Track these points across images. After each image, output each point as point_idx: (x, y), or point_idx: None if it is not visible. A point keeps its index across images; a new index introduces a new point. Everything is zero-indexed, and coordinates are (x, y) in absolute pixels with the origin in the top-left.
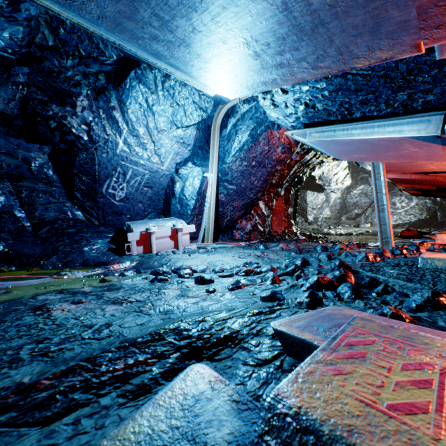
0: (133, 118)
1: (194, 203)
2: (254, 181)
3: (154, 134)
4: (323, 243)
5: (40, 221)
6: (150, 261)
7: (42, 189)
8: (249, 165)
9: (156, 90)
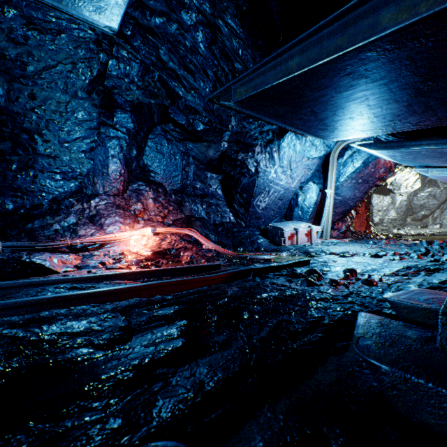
0: (284, 156)
1: (311, 211)
2: (356, 193)
3: (293, 164)
4: (413, 241)
5: (213, 223)
6: (308, 249)
7: (215, 203)
8: (356, 182)
9: (301, 138)
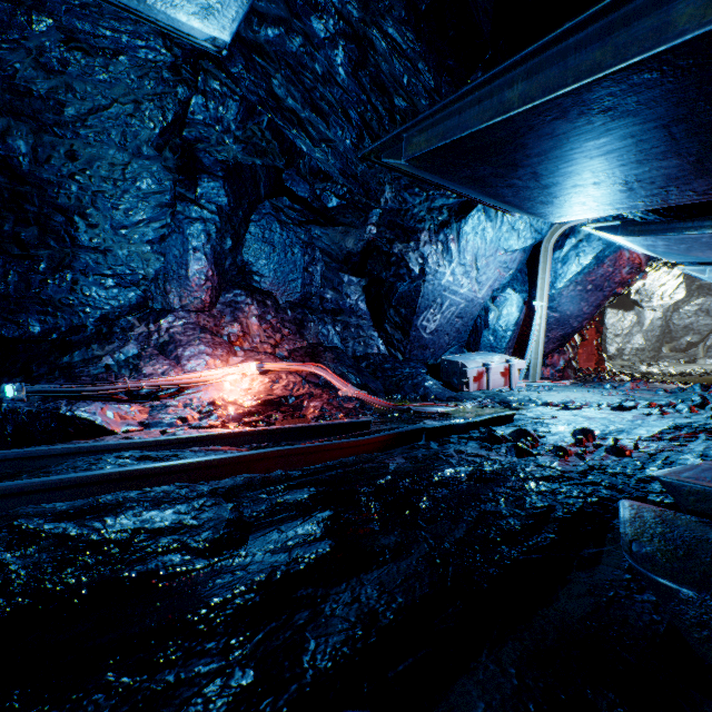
0: (466, 247)
1: (510, 335)
2: (583, 307)
3: (480, 261)
4: (676, 384)
5: (353, 356)
6: (506, 397)
7: (355, 323)
8: (582, 289)
9: (494, 218)
